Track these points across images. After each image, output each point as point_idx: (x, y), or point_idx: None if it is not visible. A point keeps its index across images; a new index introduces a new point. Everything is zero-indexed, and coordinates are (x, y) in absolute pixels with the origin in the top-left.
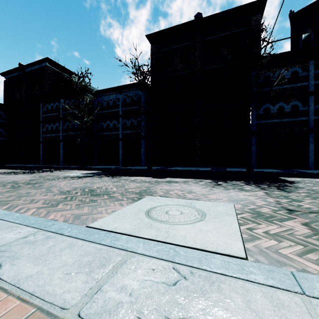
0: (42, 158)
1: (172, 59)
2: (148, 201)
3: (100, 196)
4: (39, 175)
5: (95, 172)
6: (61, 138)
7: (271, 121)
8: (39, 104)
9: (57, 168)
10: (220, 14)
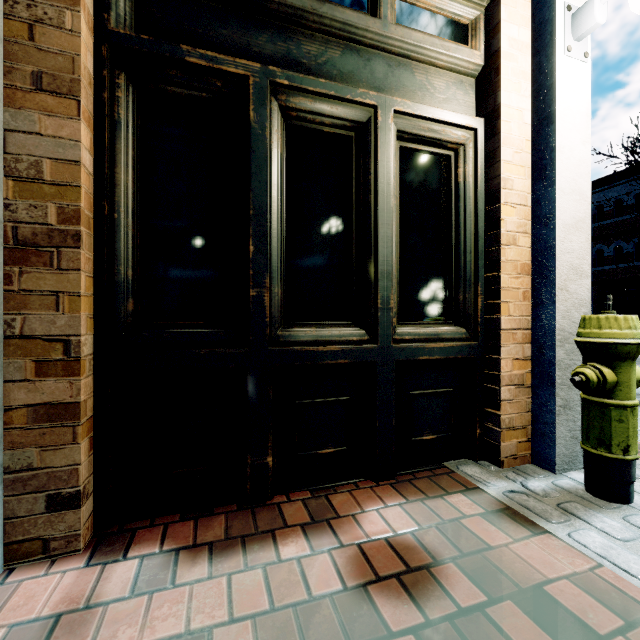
0: None
1: None
2: None
3: None
4: None
5: None
6: None
7: None
8: None
9: None
10: None
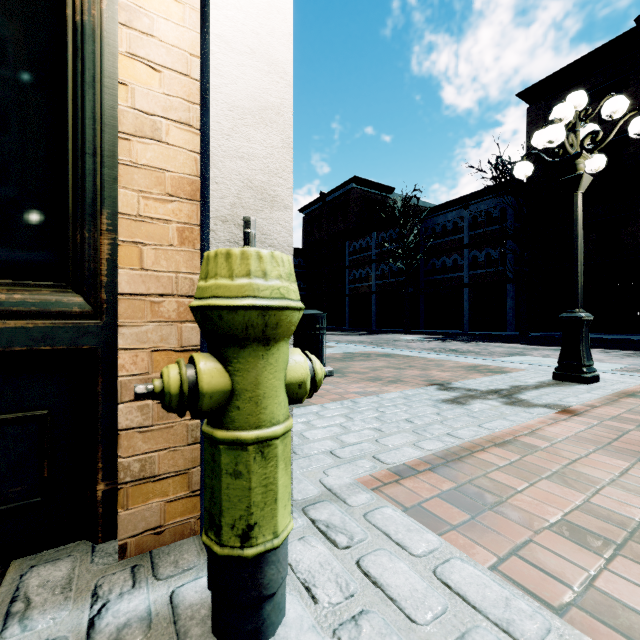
0: (347, 318)
1: None
2: (521, 357)
3: (467, 353)
4: (371, 337)
5: (433, 337)
6: (373, 288)
7: None
8: (342, 243)
9: (372, 331)
10: None
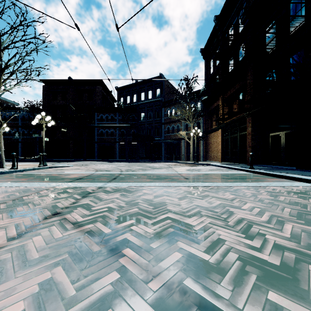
0: None
1: (57, 96)
2: None
3: None
4: None
5: None
6: None
7: (103, 137)
8: None
9: None
10: (82, 80)
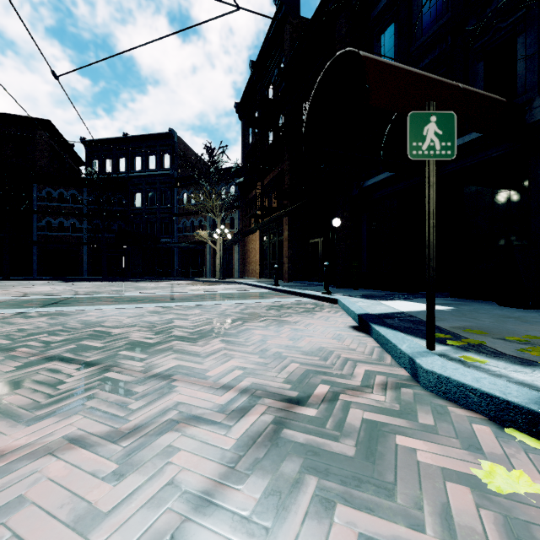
0: None
1: None
2: None
3: None
4: None
5: None
6: None
7: (53, 234)
8: None
9: None
10: None
